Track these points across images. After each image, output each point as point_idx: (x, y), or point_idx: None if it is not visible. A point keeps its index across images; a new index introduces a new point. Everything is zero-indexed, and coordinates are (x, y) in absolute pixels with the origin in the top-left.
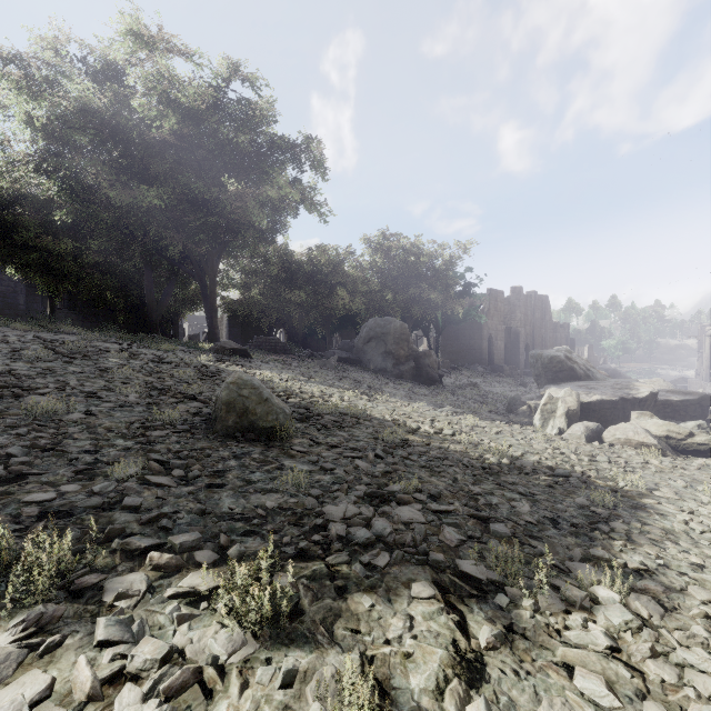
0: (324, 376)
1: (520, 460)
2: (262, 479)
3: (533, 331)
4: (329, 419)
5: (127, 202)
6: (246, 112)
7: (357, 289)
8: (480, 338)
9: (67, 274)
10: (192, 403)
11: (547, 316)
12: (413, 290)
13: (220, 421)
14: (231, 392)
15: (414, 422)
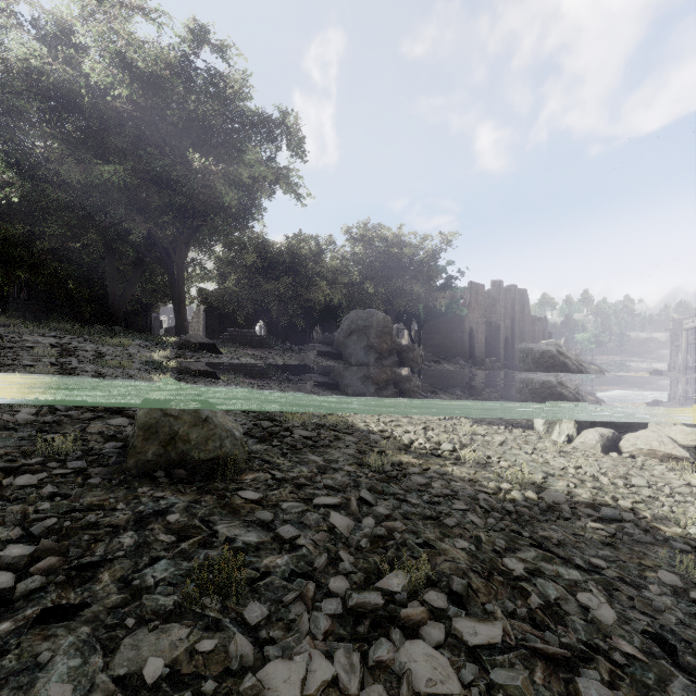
0: (301, 373)
1: (548, 492)
2: (166, 578)
3: (513, 324)
4: (300, 435)
5: (77, 177)
6: (215, 84)
7: (338, 280)
8: (461, 331)
9: (18, 261)
10: (114, 419)
11: (525, 309)
12: (396, 282)
13: (133, 454)
14: (152, 410)
15: (405, 432)
